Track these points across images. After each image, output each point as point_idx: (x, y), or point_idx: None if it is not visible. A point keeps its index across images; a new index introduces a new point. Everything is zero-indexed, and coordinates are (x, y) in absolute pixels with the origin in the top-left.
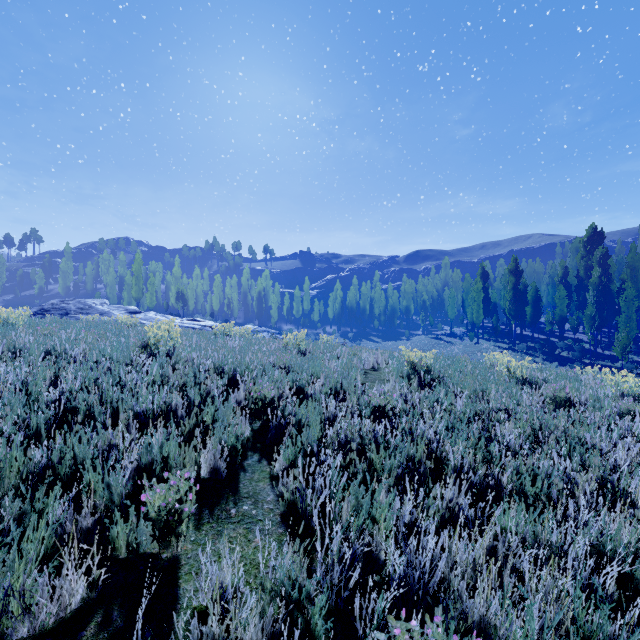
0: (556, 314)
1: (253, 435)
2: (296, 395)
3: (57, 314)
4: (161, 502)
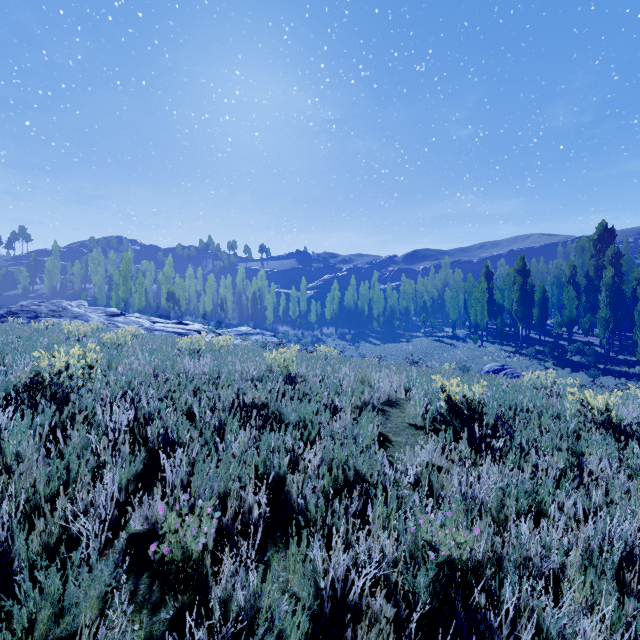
0: (565, 316)
1: None
2: (271, 487)
3: (25, 317)
4: None
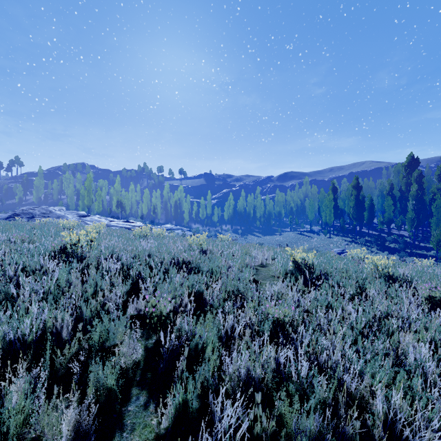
0: (385, 217)
1: (145, 357)
2: (195, 299)
3: (25, 217)
4: None
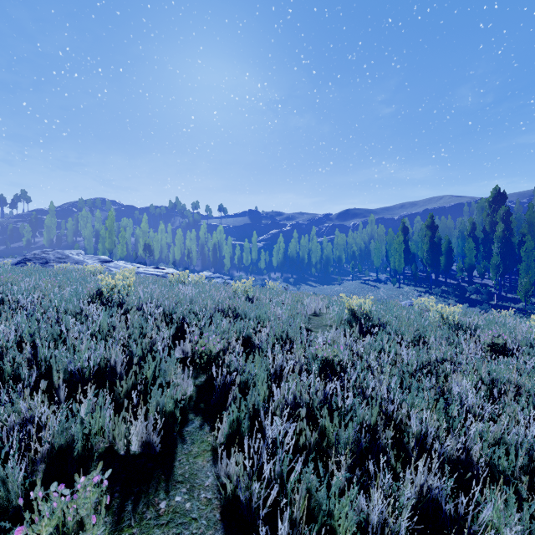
0: (466, 263)
1: (196, 392)
2: (243, 344)
3: (38, 263)
4: (50, 528)
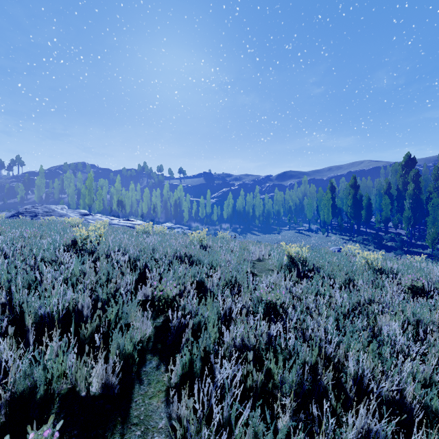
0: (383, 216)
1: (154, 333)
2: (197, 287)
3: (29, 216)
4: None
